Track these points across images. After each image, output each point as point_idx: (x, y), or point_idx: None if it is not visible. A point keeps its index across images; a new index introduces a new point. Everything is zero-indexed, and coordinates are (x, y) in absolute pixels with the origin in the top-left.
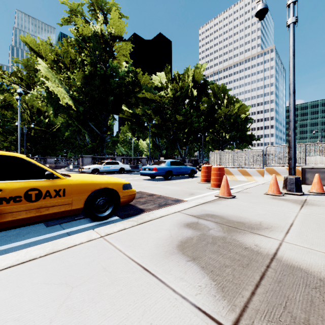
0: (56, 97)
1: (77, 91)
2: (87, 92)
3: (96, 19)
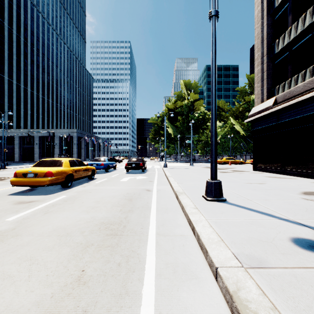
0: (234, 130)
1: (245, 127)
2: (249, 126)
3: (252, 89)
